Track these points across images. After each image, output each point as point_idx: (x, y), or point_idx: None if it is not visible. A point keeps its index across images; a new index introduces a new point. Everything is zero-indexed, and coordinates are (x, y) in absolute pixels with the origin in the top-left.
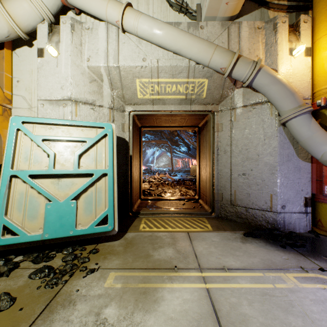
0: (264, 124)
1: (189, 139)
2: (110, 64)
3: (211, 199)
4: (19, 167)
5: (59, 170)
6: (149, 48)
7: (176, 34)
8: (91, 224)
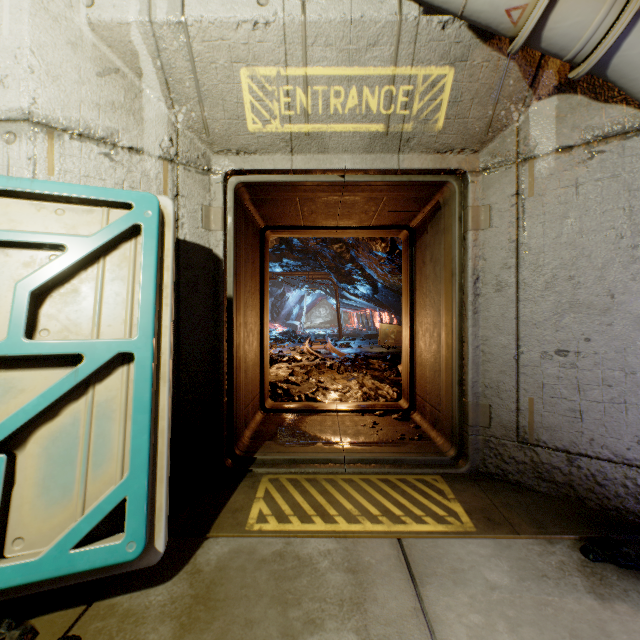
0: (635, 198)
1: (377, 268)
2: (156, 15)
3: (456, 421)
4: None
5: None
6: None
7: None
8: (59, 541)
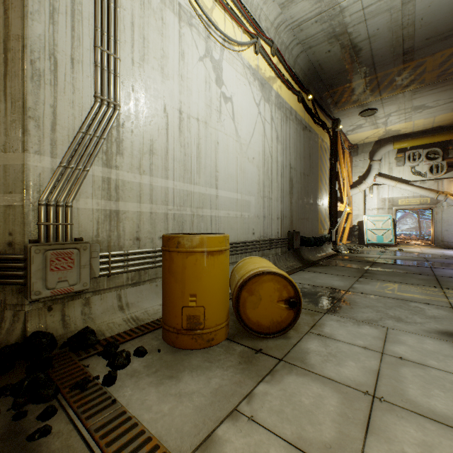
0: None
1: None
2: (389, 197)
3: (433, 240)
4: (367, 227)
5: (377, 228)
6: (404, 191)
7: (414, 189)
8: (387, 241)
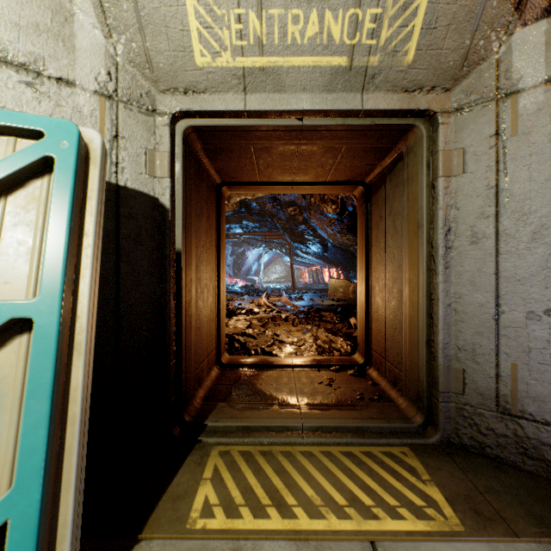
0: None
1: (327, 229)
2: None
3: (424, 385)
4: None
5: None
6: None
7: None
8: None
